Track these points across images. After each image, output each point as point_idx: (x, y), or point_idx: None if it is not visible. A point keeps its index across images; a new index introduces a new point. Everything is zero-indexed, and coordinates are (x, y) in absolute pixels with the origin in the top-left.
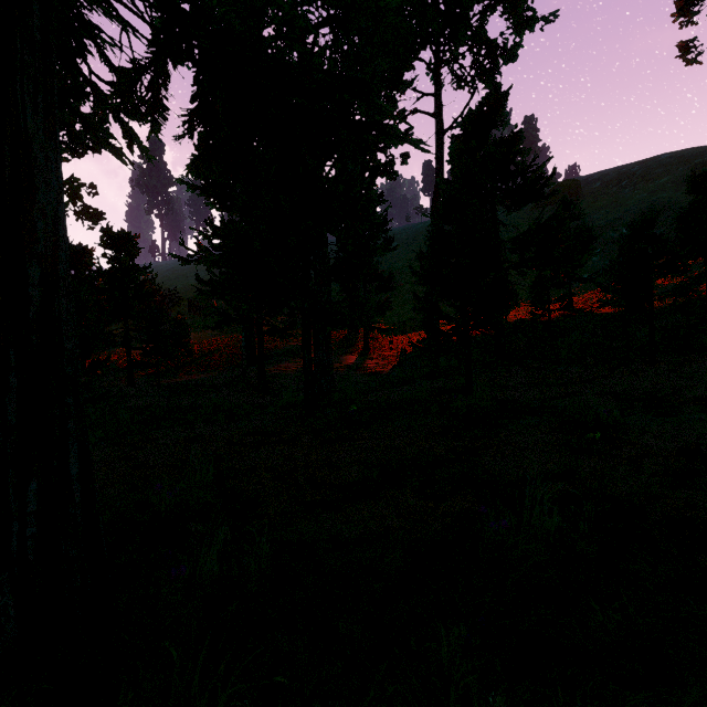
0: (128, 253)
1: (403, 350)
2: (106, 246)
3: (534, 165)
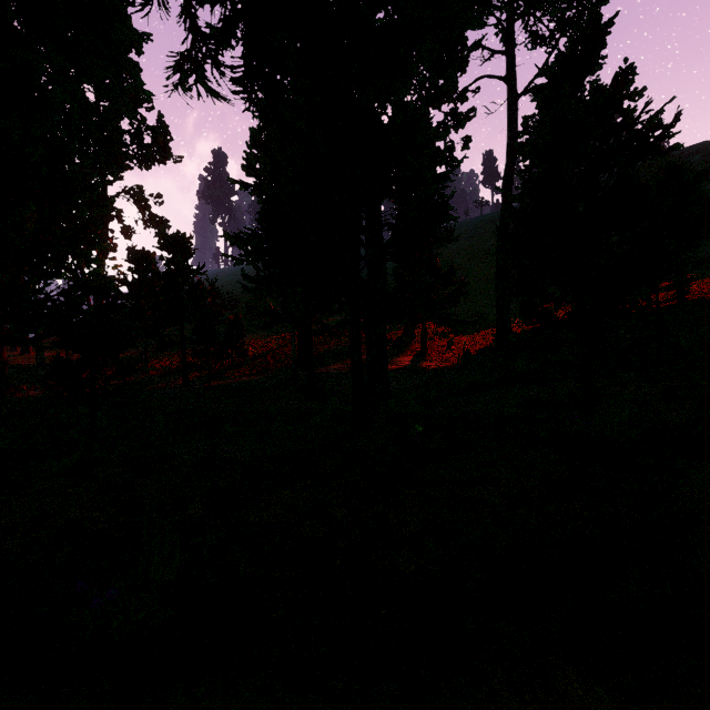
0: (183, 254)
1: (466, 351)
2: (163, 249)
3: (647, 112)
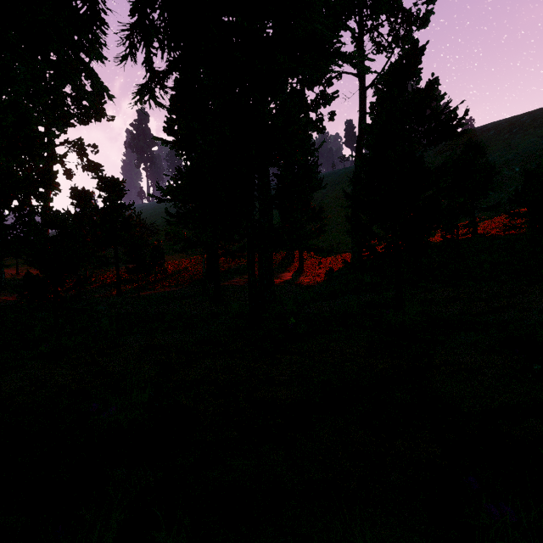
0: (117, 194)
1: (331, 269)
2: (101, 189)
3: (447, 108)
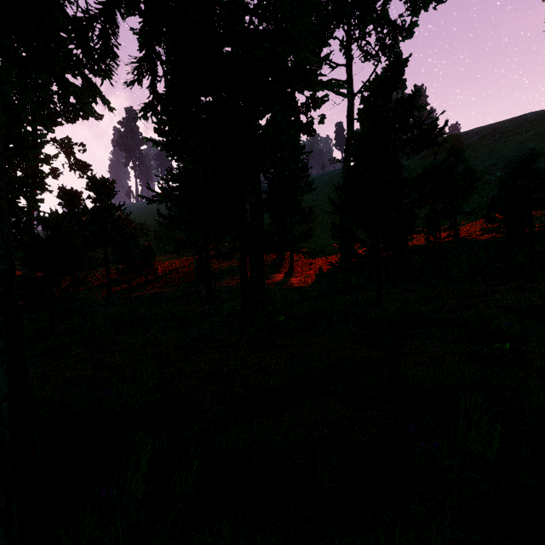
0: (107, 195)
1: (321, 270)
2: (90, 190)
3: (429, 118)
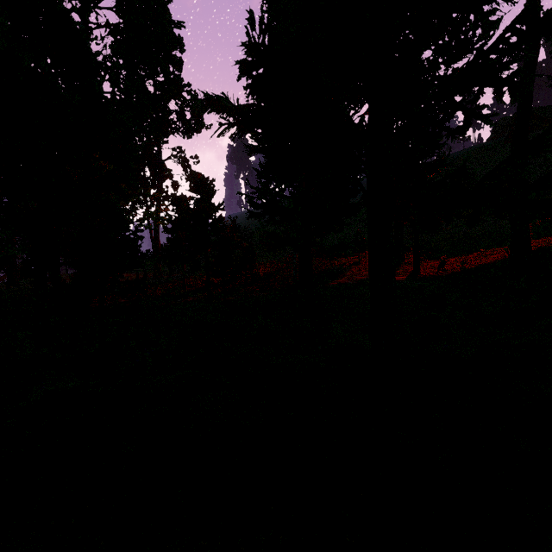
0: (207, 194)
1: (464, 271)
2: (193, 191)
3: None
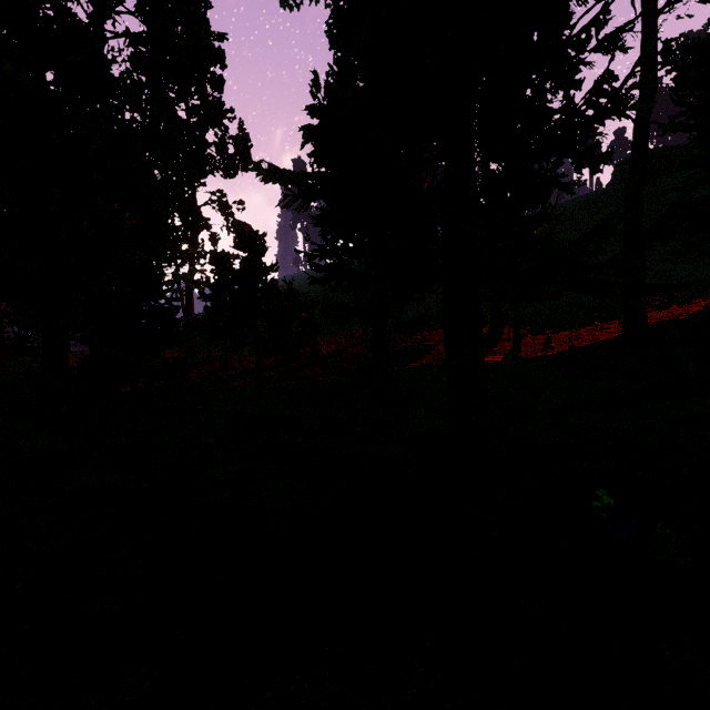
0: (256, 252)
1: (573, 349)
2: (238, 248)
3: None
